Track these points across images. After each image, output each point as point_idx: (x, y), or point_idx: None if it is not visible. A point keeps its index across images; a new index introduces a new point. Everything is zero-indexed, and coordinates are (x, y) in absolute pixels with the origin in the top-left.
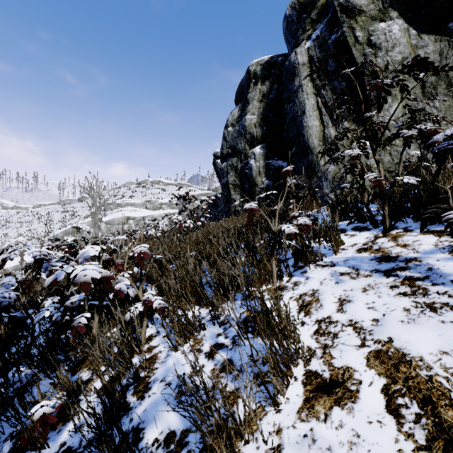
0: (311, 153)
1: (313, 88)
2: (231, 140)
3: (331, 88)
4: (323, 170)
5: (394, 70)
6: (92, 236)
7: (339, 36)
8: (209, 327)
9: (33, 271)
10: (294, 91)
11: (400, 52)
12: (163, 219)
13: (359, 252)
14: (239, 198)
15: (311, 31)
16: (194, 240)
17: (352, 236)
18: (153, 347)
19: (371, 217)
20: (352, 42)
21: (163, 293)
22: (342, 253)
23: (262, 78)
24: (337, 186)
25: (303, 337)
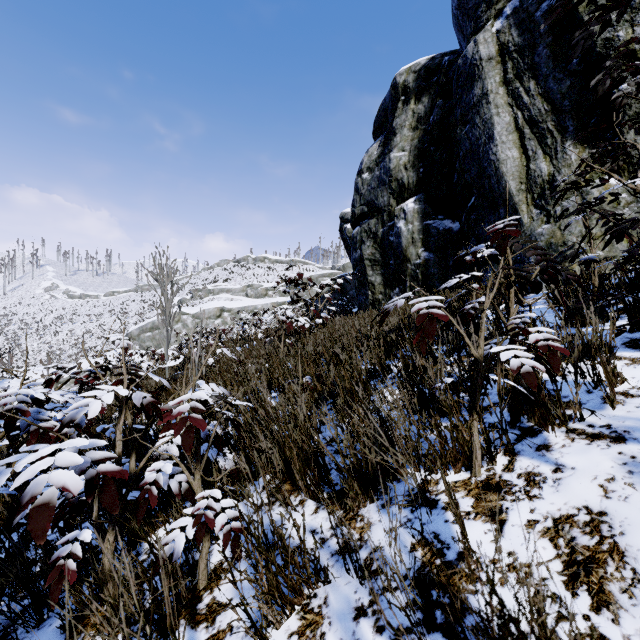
0: (504, 205)
1: (507, 95)
2: (368, 192)
3: (542, 91)
4: (528, 233)
5: None
6: (175, 334)
7: (557, 1)
8: (336, 577)
9: None
10: (474, 105)
11: None
12: (270, 311)
13: None
14: (380, 281)
15: (502, 3)
16: (309, 352)
17: (634, 361)
18: (219, 608)
19: None
20: (583, 7)
21: (251, 460)
22: (628, 404)
23: (416, 93)
24: (557, 259)
25: None
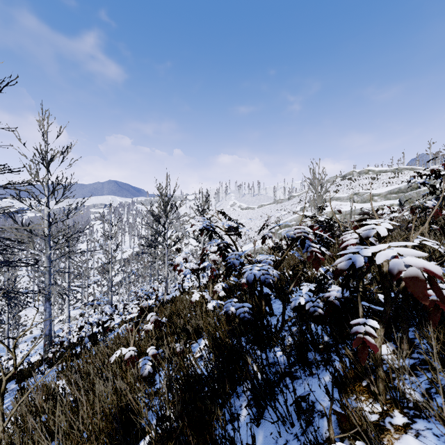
0: None
1: None
2: None
3: None
4: None
5: None
6: None
7: None
8: None
9: (279, 252)
10: None
11: None
12: None
13: None
14: None
15: None
16: None
17: None
18: None
19: None
20: None
21: None
22: None
23: None
24: None
25: None
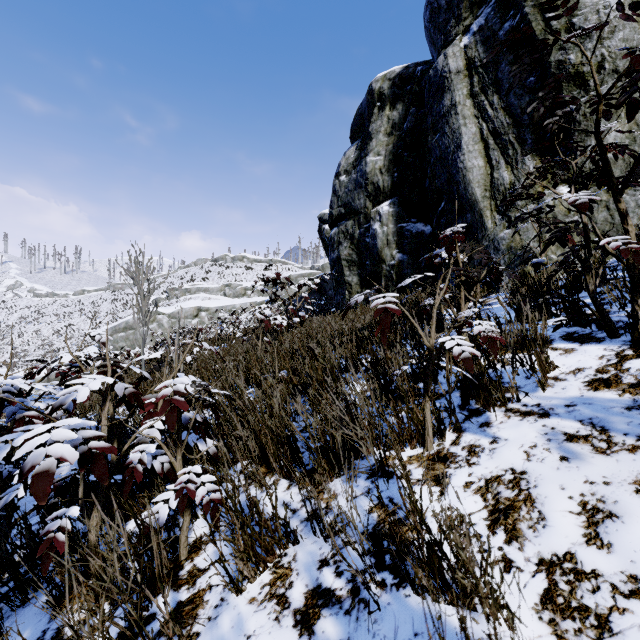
0: (470, 211)
1: (473, 107)
2: (345, 194)
3: (504, 105)
4: (492, 237)
5: (614, 69)
6: (150, 334)
7: (517, 23)
8: (304, 538)
9: None
10: (443, 115)
11: (626, 38)
12: (248, 311)
13: (593, 387)
14: (357, 281)
15: (469, 20)
16: (286, 349)
17: (566, 351)
18: (199, 573)
19: (603, 318)
20: (540, 30)
21: (229, 447)
22: (556, 386)
23: (391, 100)
24: (516, 261)
25: (515, 609)
